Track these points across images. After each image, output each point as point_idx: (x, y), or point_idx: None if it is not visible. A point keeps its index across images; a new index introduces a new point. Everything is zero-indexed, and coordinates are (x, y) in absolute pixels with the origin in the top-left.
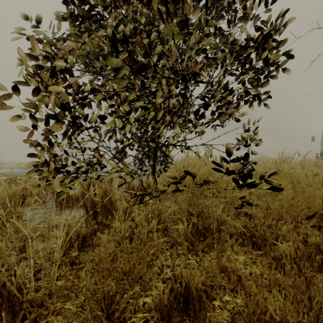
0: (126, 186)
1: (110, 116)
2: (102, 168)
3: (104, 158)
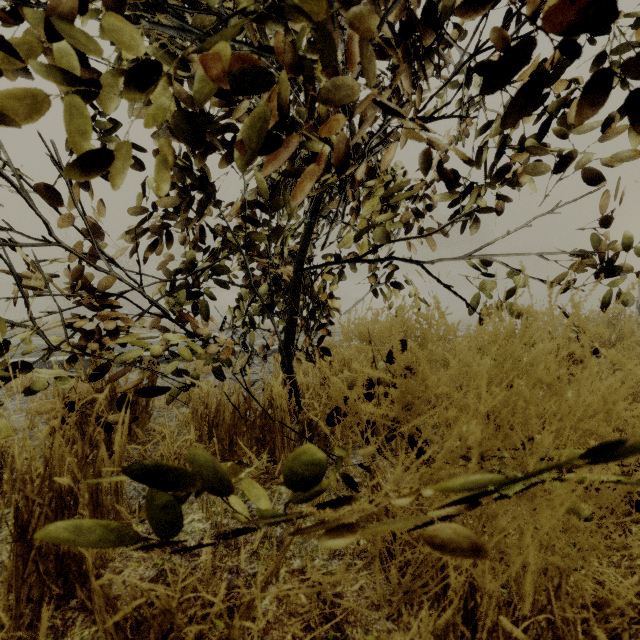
0: (194, 410)
1: (138, 169)
2: (125, 344)
3: (118, 314)
